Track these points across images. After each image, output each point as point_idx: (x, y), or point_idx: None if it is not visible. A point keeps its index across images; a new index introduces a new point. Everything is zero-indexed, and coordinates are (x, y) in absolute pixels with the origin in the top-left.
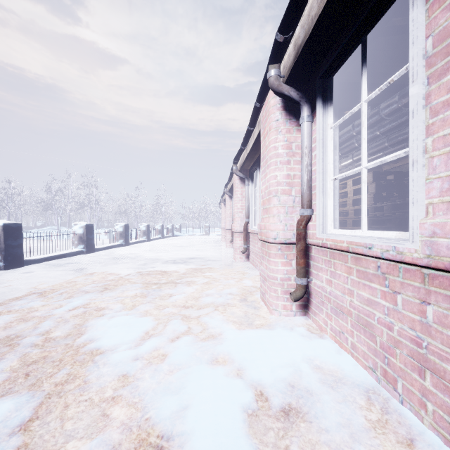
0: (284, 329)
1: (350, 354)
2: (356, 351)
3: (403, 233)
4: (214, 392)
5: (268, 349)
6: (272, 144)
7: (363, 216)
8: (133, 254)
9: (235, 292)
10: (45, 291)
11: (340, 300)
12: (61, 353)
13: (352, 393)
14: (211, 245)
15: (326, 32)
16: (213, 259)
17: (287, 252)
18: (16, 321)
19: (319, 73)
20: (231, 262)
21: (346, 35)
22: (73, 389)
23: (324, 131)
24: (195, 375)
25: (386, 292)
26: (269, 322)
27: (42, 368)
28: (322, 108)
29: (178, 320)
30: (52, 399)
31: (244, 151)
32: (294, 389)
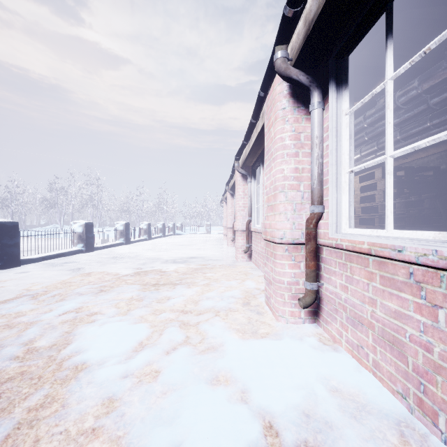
0: (292, 340)
1: (372, 372)
2: (380, 371)
3: (444, 234)
4: (214, 425)
5: (277, 366)
6: (278, 135)
7: (388, 214)
8: (133, 253)
9: (238, 295)
10: (37, 293)
11: (359, 310)
12: (42, 368)
13: (381, 426)
14: (213, 243)
15: (343, 3)
16: (214, 259)
17: (295, 254)
18: (0, 328)
19: (332, 54)
20: (233, 262)
21: (367, 4)
22: (48, 417)
23: (338, 118)
24: (191, 400)
25: (422, 305)
26: (275, 331)
27: (17, 388)
28: (335, 92)
29: (176, 327)
30: (21, 430)
31: (246, 147)
32: (309, 420)
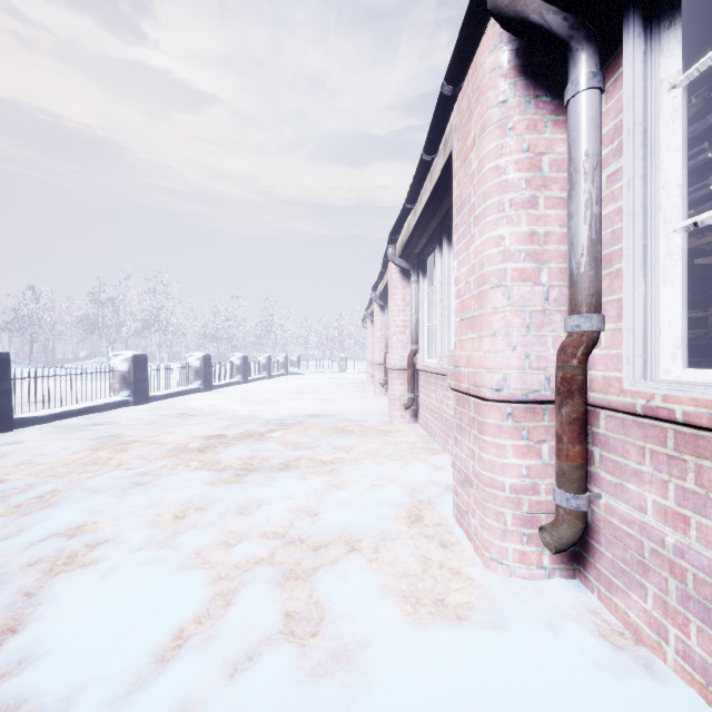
0: (535, 632)
1: None
2: None
3: None
4: None
5: None
6: (490, 162)
7: None
8: (213, 406)
9: (397, 500)
10: (13, 489)
11: None
12: None
13: None
14: (350, 390)
15: None
16: (351, 418)
17: (528, 424)
18: None
19: None
20: (385, 425)
21: None
22: None
23: (648, 102)
24: None
25: None
26: (488, 600)
27: None
28: (642, 39)
29: (264, 586)
30: None
31: (410, 216)
32: None
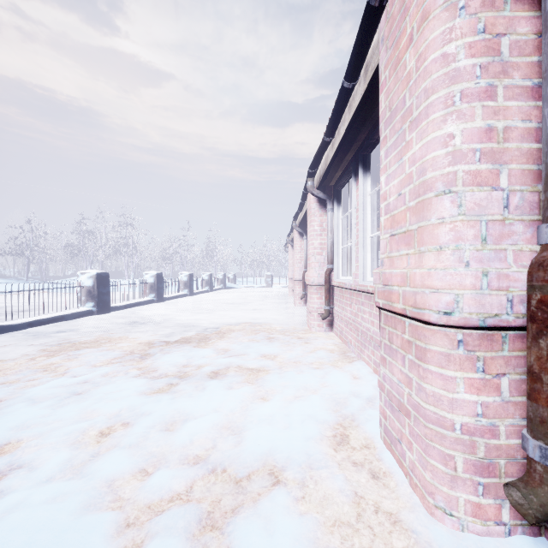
0: None
1: None
2: None
3: None
4: None
5: None
6: (434, 51)
7: None
8: (162, 315)
9: (321, 415)
10: None
11: None
12: None
13: None
14: (274, 301)
15: None
16: (276, 327)
17: (485, 353)
18: None
19: None
20: (304, 333)
21: None
22: None
23: None
24: None
25: None
26: None
27: None
28: None
29: (173, 543)
30: None
31: (327, 150)
32: None
